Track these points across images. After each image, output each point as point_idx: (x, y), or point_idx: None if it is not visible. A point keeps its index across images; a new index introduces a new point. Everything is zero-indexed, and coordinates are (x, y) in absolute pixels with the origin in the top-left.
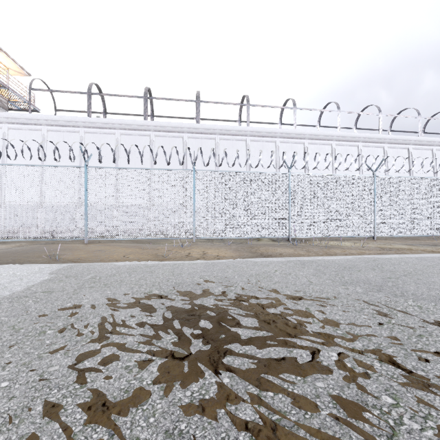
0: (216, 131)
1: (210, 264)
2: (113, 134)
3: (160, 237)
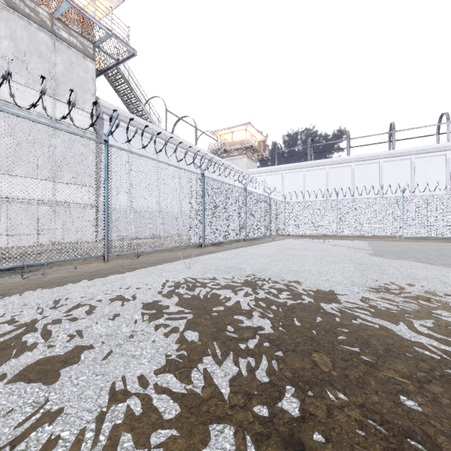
0: (412, 152)
1: (425, 243)
2: (324, 169)
3: (379, 235)
